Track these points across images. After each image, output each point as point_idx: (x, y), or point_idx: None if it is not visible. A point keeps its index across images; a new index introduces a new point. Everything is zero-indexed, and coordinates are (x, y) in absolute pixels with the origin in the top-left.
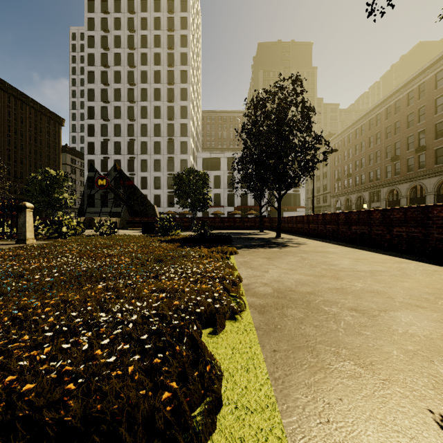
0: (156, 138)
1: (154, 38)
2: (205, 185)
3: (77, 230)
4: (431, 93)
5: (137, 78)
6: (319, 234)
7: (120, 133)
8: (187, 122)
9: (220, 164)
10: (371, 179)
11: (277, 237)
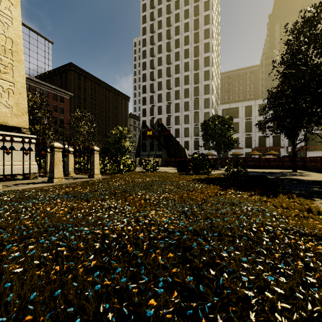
0: (186, 99)
1: (184, 26)
2: (229, 128)
3: (131, 167)
4: None
5: (172, 59)
6: None
7: (161, 100)
8: (209, 82)
9: (238, 112)
10: None
11: None
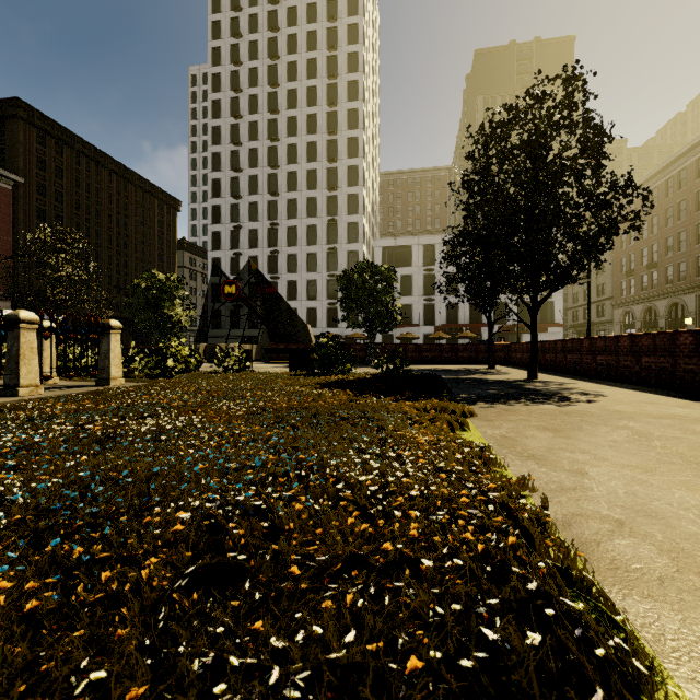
0: (310, 220)
1: (307, 64)
2: (390, 288)
3: (191, 363)
4: None
5: (282, 130)
6: (621, 374)
7: (257, 215)
8: (357, 191)
9: (411, 256)
10: None
11: (529, 378)
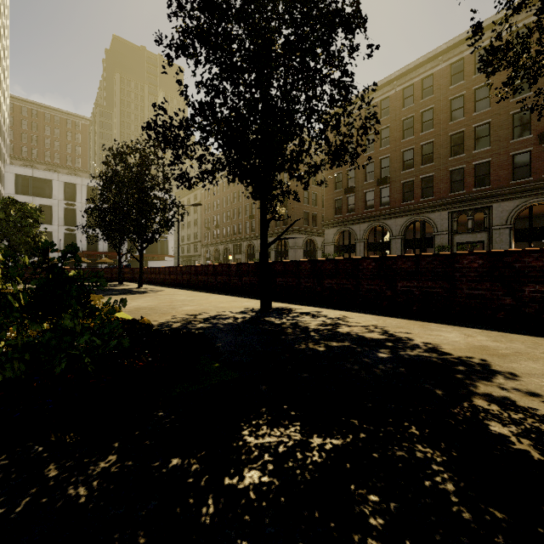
0: None
1: None
2: (37, 224)
3: None
4: None
5: None
6: (178, 283)
7: None
8: None
9: (51, 189)
10: (235, 232)
11: (139, 287)
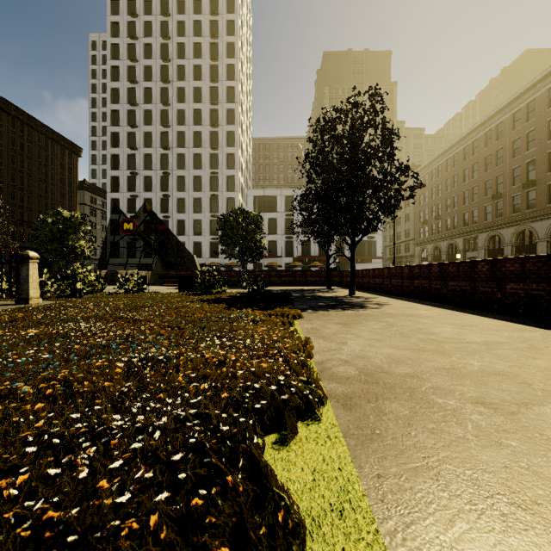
0: (196, 172)
1: (194, 46)
2: (257, 229)
3: (96, 286)
4: (543, 113)
5: (172, 97)
6: (404, 291)
7: (151, 165)
8: (234, 151)
9: (276, 204)
10: (466, 222)
11: (350, 295)
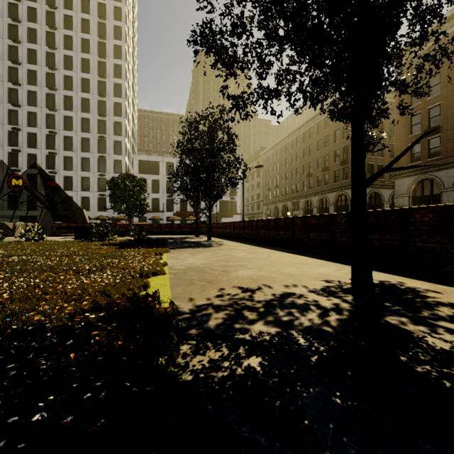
0: (84, 134)
1: (82, 21)
2: (142, 191)
3: None
4: (332, 125)
5: (59, 62)
6: (241, 237)
7: (35, 123)
8: (121, 120)
9: (159, 168)
10: (293, 191)
11: (208, 240)
